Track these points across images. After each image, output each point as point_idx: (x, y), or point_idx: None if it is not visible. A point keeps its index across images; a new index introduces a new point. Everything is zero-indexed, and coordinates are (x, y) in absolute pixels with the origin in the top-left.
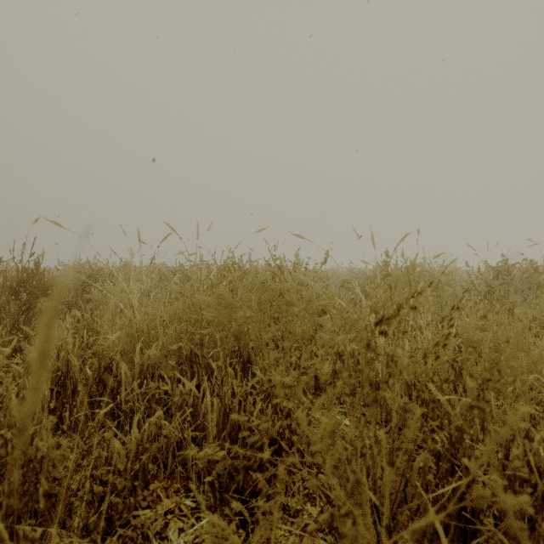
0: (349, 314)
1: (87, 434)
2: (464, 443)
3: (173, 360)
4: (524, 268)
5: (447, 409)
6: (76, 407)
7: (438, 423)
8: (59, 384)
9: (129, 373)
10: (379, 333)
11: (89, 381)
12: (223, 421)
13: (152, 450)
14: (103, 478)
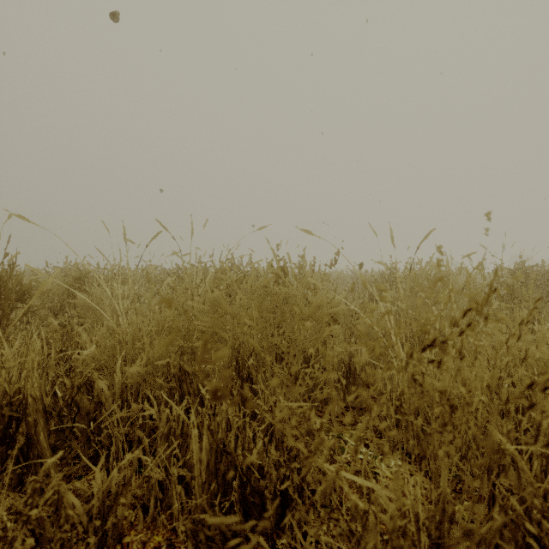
0: (360, 322)
1: (31, 490)
2: (547, 515)
3: (161, 376)
4: (540, 270)
5: (518, 463)
6: (37, 438)
7: (506, 483)
8: (20, 409)
9: (108, 393)
10: (428, 361)
11: (58, 403)
12: (216, 458)
13: (131, 489)
14: (53, 545)
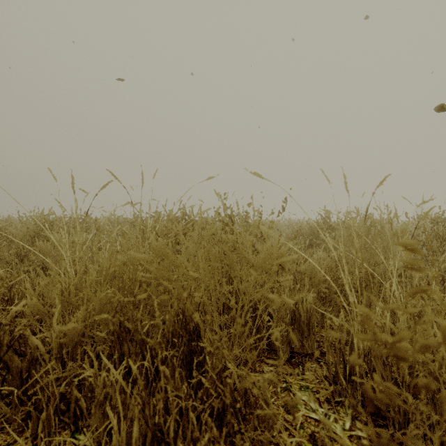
0: (304, 268)
1: None
2: None
3: (104, 329)
4: None
5: None
6: None
7: None
8: None
9: (43, 350)
10: None
11: None
12: None
13: None
14: None
